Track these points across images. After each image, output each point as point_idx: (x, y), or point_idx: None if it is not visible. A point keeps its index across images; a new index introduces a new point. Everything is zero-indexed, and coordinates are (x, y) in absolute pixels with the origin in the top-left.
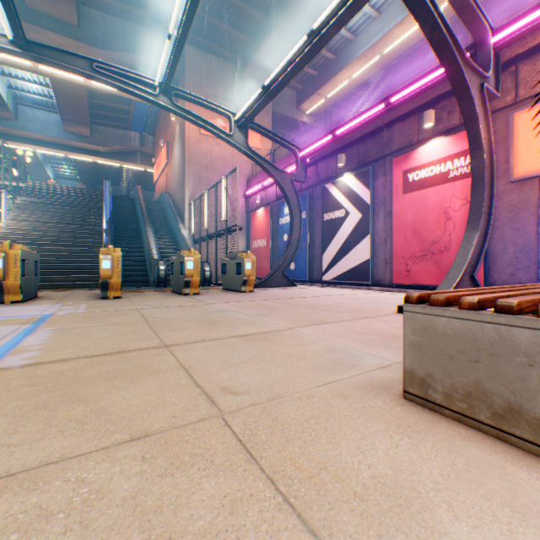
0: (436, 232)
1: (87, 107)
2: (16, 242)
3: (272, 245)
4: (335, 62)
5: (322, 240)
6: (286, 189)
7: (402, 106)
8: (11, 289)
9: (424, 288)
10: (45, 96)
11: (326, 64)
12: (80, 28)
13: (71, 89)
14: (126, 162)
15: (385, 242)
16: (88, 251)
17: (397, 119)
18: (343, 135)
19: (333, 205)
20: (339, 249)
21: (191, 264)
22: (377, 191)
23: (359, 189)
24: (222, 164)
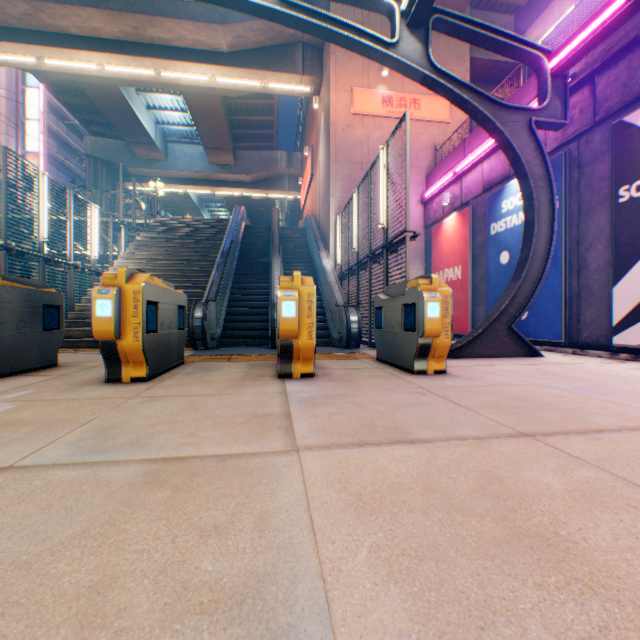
0: None
1: (224, 126)
2: None
3: (472, 276)
4: None
5: (612, 251)
6: (516, 145)
7: None
8: None
9: None
10: (188, 126)
11: None
12: (197, 3)
13: (205, 104)
14: (272, 190)
15: None
16: (195, 295)
17: None
18: None
19: None
20: None
21: (289, 307)
22: None
23: None
24: None
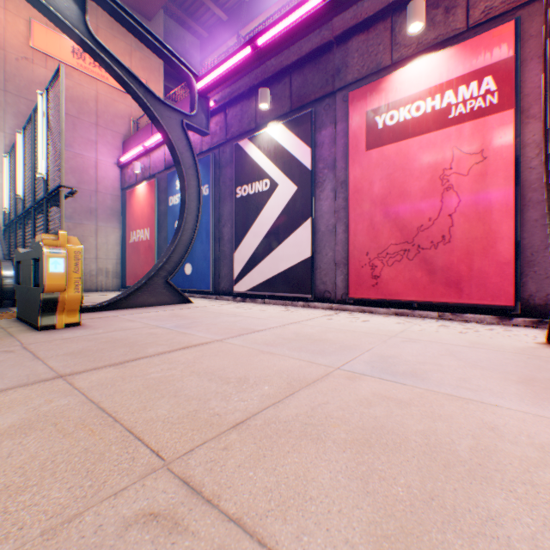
0: (427, 211)
1: None
2: None
3: (159, 238)
4: (251, 4)
5: (235, 229)
6: (173, 137)
7: (368, 3)
8: None
9: (403, 306)
10: None
11: (239, 7)
12: None
13: None
14: None
15: (335, 231)
16: None
17: (357, 28)
18: (271, 44)
19: (252, 173)
20: (261, 242)
21: None
22: (322, 149)
23: (294, 145)
24: (77, 108)
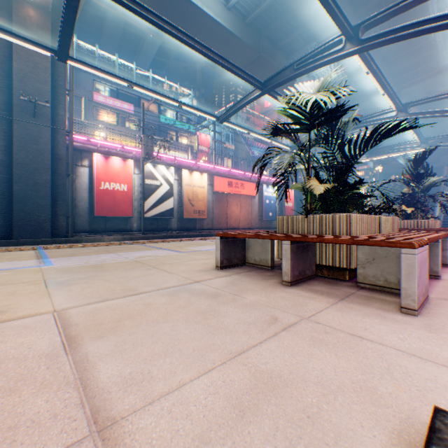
0: None
1: None
2: None
3: None
4: None
5: None
6: None
7: None
8: None
9: None
10: None
11: None
12: None
13: None
14: None
15: None
16: None
17: None
18: None
19: None
20: None
21: None
22: None
23: None
24: None
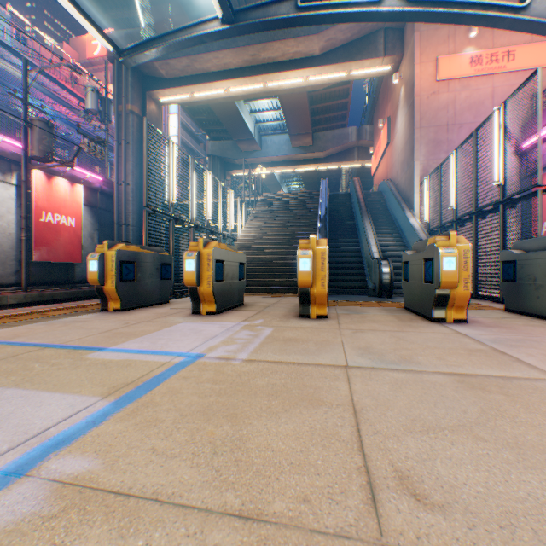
0: None
1: (307, 115)
2: (215, 240)
3: None
4: None
5: None
6: None
7: None
8: (205, 297)
9: None
10: (277, 120)
11: None
12: None
13: (294, 100)
14: (342, 162)
15: None
16: None
17: None
18: None
19: None
20: None
21: (449, 262)
22: None
23: None
24: (471, 114)
